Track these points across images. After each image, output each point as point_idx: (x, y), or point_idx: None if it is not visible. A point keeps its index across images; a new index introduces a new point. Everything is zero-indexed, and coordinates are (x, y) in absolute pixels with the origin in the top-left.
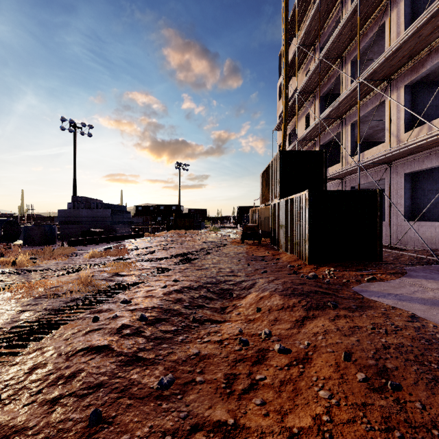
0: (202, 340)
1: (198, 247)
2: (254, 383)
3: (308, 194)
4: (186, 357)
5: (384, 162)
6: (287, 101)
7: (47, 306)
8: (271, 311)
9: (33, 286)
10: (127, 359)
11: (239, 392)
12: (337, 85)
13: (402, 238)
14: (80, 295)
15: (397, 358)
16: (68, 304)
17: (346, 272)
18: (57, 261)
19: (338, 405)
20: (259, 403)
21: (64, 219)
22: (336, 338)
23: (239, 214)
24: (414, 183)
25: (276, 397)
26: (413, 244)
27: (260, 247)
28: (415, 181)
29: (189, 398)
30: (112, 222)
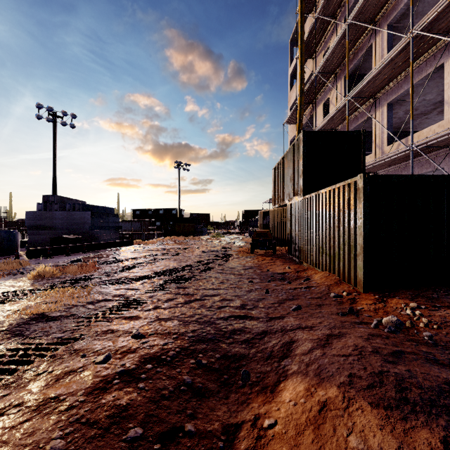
0: None
1: (195, 259)
2: None
3: (363, 181)
4: None
5: (446, 145)
6: (303, 84)
7: None
8: None
9: None
10: None
11: None
12: (365, 62)
13: None
14: None
15: None
16: None
17: (444, 312)
18: None
19: None
20: None
21: (34, 223)
22: None
23: (245, 219)
24: None
25: None
26: None
27: (276, 258)
28: None
29: None
30: (92, 227)
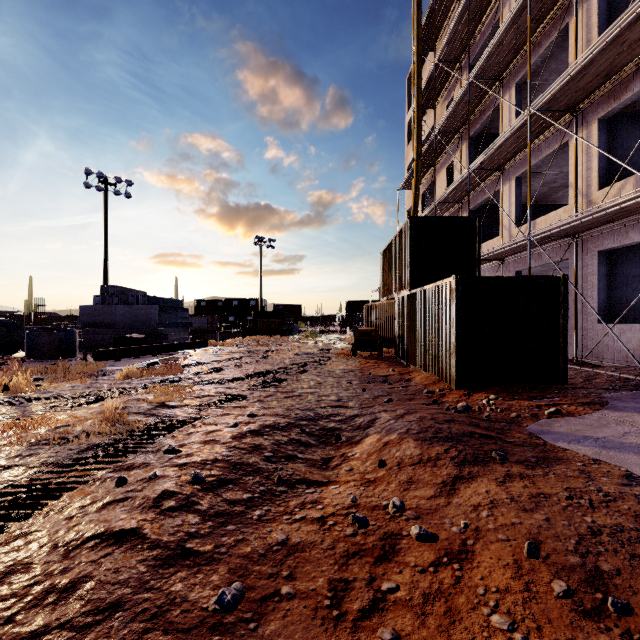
0: (292, 517)
1: (288, 362)
2: (378, 599)
3: (455, 282)
4: (266, 547)
5: (567, 235)
6: (420, 144)
7: (48, 458)
8: (403, 466)
9: (30, 425)
10: (166, 555)
11: (353, 615)
12: (495, 121)
13: (595, 348)
14: (102, 440)
15: (616, 552)
16: (81, 455)
17: (514, 402)
18: (73, 384)
19: None
20: (389, 638)
21: (89, 320)
22: (511, 515)
23: (349, 312)
24: (612, 266)
25: (417, 626)
26: (611, 358)
27: (381, 361)
28: (613, 263)
29: (269, 628)
30: (160, 324)
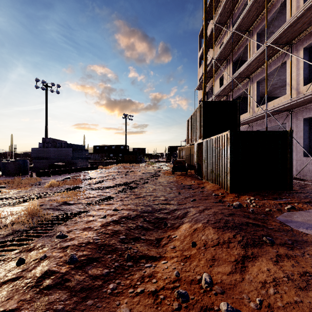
0: (135, 290)
1: (138, 177)
2: None
3: (230, 134)
4: None
5: (286, 110)
6: (206, 66)
7: None
8: (207, 247)
9: None
10: None
11: None
12: (245, 53)
13: (302, 170)
14: (21, 228)
15: None
16: (4, 239)
17: (265, 201)
18: (20, 190)
19: None
20: None
21: (36, 155)
22: (292, 293)
23: (170, 152)
24: (310, 126)
25: None
26: (311, 175)
27: (187, 177)
28: (311, 125)
29: None
30: (73, 158)
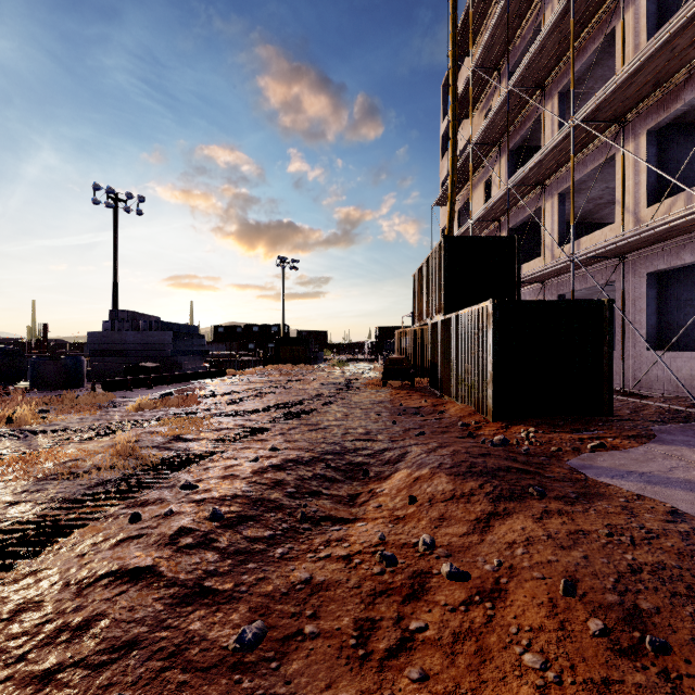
0: (317, 555)
1: (313, 393)
2: (406, 638)
3: (492, 306)
4: (289, 586)
5: (613, 255)
6: (456, 157)
7: (56, 493)
8: (434, 502)
9: (37, 459)
10: (184, 593)
11: (380, 654)
12: (536, 132)
13: (644, 378)
14: (113, 475)
15: (657, 591)
16: (92, 491)
17: (554, 435)
18: (82, 416)
19: (559, 684)
20: (417, 678)
21: (98, 348)
22: (547, 553)
23: (379, 339)
24: (662, 289)
25: (446, 665)
26: (661, 388)
27: (413, 392)
28: (663, 285)
29: (292, 667)
30: (174, 352)
